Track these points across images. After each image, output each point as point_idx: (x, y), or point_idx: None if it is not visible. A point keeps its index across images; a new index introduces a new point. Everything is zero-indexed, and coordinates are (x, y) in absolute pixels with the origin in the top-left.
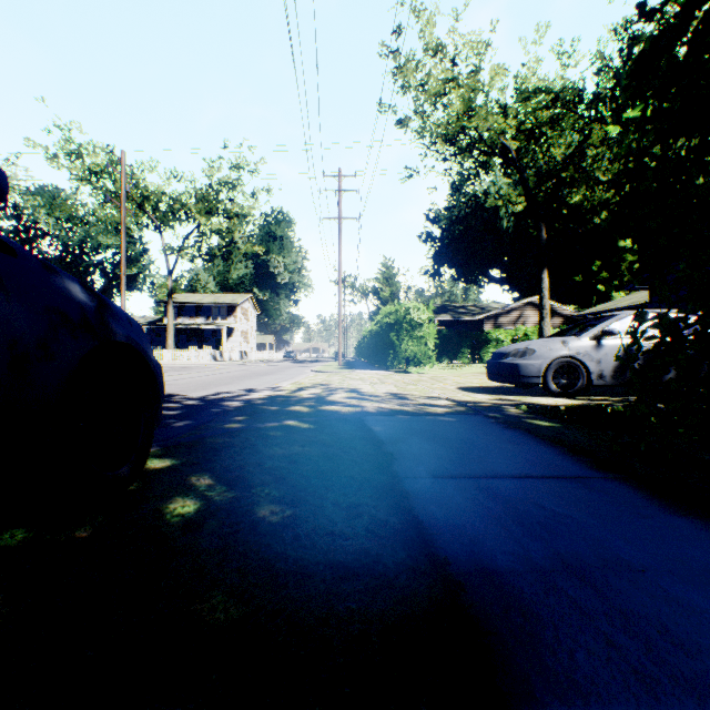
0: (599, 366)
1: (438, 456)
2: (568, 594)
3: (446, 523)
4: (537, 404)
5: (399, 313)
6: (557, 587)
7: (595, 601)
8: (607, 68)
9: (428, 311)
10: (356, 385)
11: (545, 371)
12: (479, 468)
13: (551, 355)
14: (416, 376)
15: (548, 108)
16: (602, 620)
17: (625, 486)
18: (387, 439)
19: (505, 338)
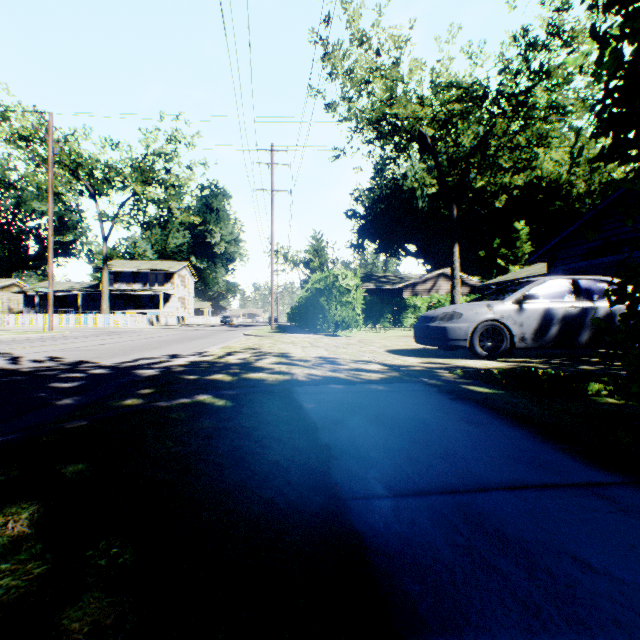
0: (521, 329)
1: (390, 449)
2: None
3: (447, 639)
4: (468, 367)
5: (329, 279)
6: None
7: None
8: (508, 69)
9: (356, 278)
10: (287, 349)
11: (471, 334)
12: (451, 471)
13: (478, 318)
14: (345, 339)
15: (459, 101)
16: None
17: None
18: (321, 422)
19: (421, 305)
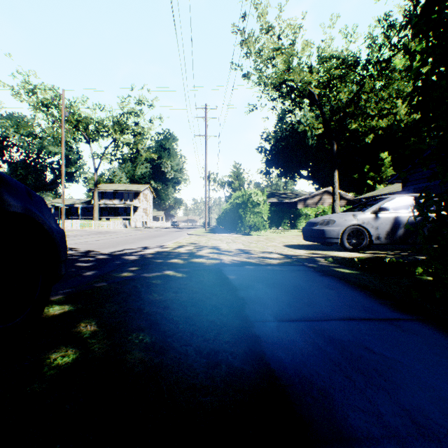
0: (377, 231)
1: (278, 300)
2: None
3: (295, 371)
4: (338, 256)
5: (245, 197)
6: None
7: None
8: (374, 44)
9: (263, 195)
10: (217, 244)
11: (342, 234)
12: (312, 311)
13: (346, 224)
14: (256, 237)
15: (338, 68)
16: None
17: (429, 327)
18: (239, 286)
19: (311, 213)
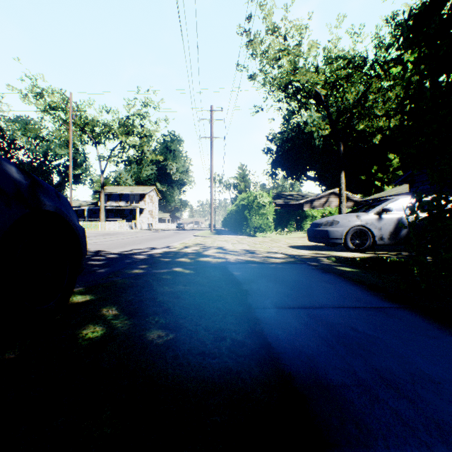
0: (380, 232)
1: (279, 292)
2: (389, 405)
3: (288, 343)
4: (341, 256)
5: (250, 198)
6: (379, 399)
7: (411, 412)
8: (381, 43)
9: (269, 197)
10: (222, 244)
11: (345, 235)
12: (308, 301)
13: (349, 224)
14: (261, 239)
15: (344, 68)
16: (421, 430)
17: (412, 313)
18: (243, 281)
19: (317, 215)
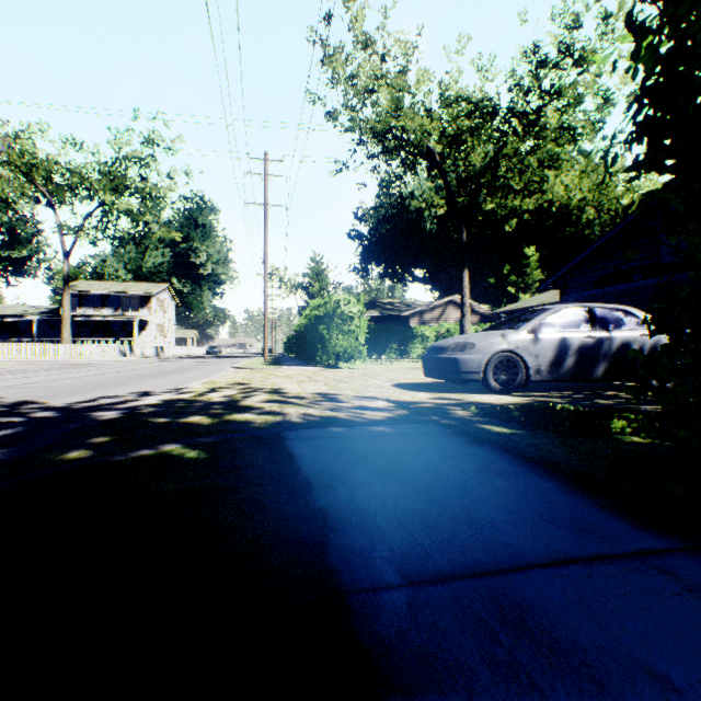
0: (537, 361)
1: (402, 513)
2: None
3: None
4: (482, 403)
5: (329, 306)
6: None
7: None
8: (518, 86)
9: (359, 304)
10: (281, 384)
11: (485, 366)
12: (478, 543)
13: (492, 349)
14: (347, 372)
15: (469, 117)
16: None
17: None
18: (317, 477)
19: (430, 334)
